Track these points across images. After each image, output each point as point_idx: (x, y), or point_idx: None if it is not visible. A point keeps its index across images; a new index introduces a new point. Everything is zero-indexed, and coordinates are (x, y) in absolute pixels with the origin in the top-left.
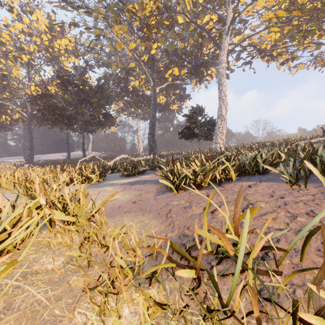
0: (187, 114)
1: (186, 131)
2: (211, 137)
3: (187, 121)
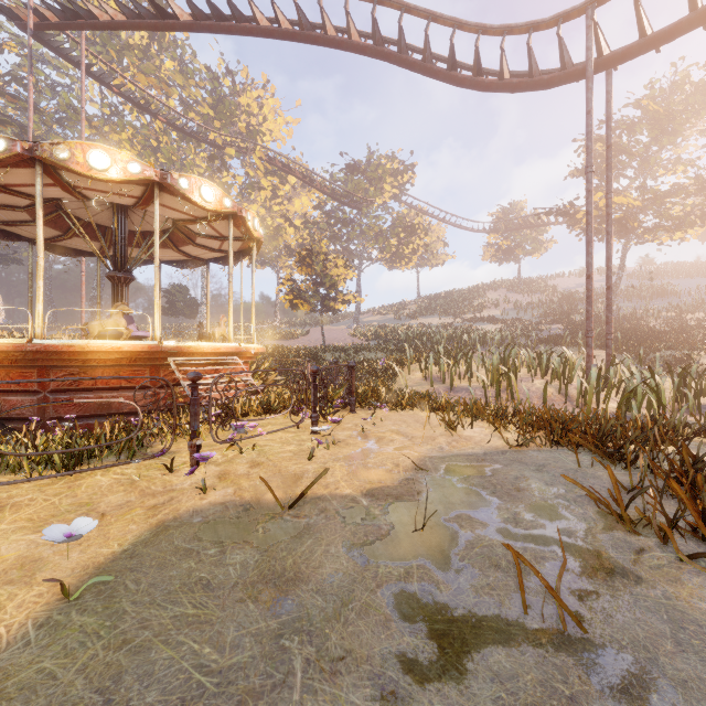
0: (168, 290)
1: (169, 308)
2: (195, 317)
3: (165, 295)
